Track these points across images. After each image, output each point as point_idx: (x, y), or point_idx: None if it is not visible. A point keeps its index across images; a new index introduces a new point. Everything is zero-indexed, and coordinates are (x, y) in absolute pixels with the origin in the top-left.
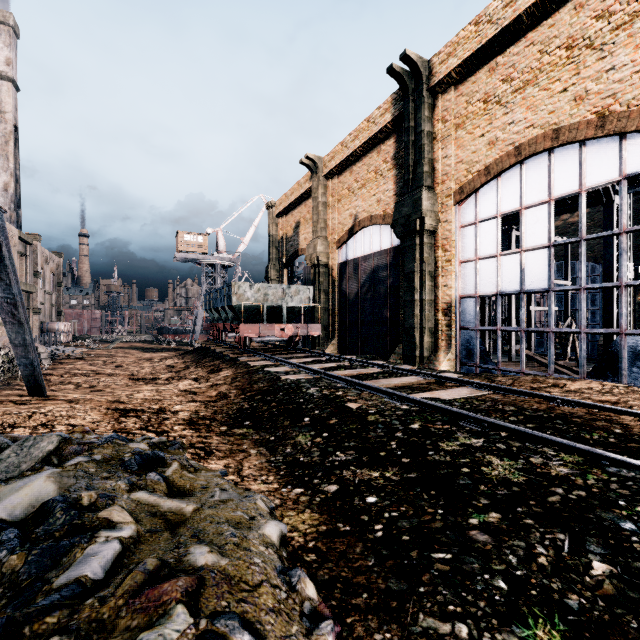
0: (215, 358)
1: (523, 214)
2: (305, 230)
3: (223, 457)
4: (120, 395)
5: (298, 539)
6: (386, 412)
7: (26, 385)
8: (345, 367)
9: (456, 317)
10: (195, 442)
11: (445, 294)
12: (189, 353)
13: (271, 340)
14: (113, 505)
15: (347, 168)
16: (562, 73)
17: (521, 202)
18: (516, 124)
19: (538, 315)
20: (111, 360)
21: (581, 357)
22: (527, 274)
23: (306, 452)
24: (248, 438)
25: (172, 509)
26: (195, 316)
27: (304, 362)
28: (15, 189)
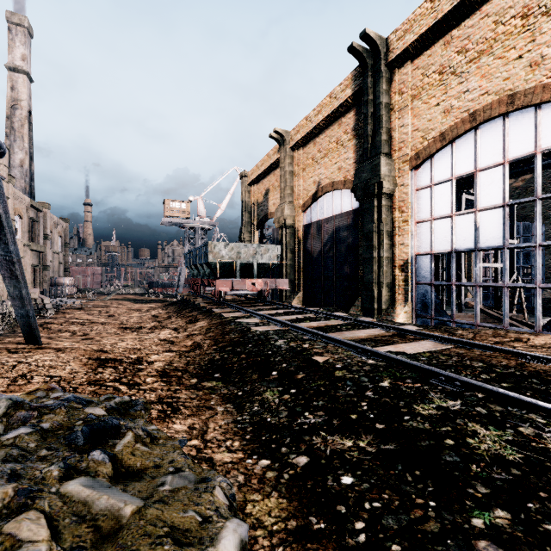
0: (194, 309)
1: (478, 176)
2: (274, 196)
3: (189, 415)
4: (105, 344)
5: (262, 542)
6: (353, 367)
7: (23, 334)
8: (310, 319)
9: (412, 273)
10: (164, 397)
11: (402, 252)
12: (172, 304)
13: (243, 293)
14: (31, 507)
15: (311, 140)
16: (517, 41)
17: (476, 165)
18: (471, 92)
19: (483, 271)
20: (106, 310)
21: (536, 311)
22: (482, 232)
23: (273, 411)
24: (216, 392)
25: (106, 510)
26: (179, 272)
27: (272, 314)
28: (29, 165)
